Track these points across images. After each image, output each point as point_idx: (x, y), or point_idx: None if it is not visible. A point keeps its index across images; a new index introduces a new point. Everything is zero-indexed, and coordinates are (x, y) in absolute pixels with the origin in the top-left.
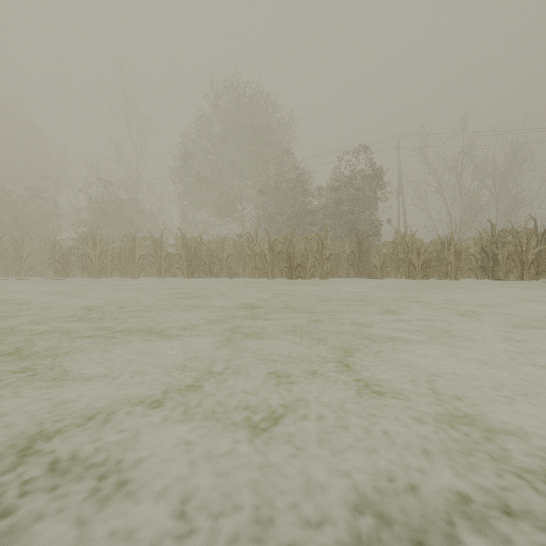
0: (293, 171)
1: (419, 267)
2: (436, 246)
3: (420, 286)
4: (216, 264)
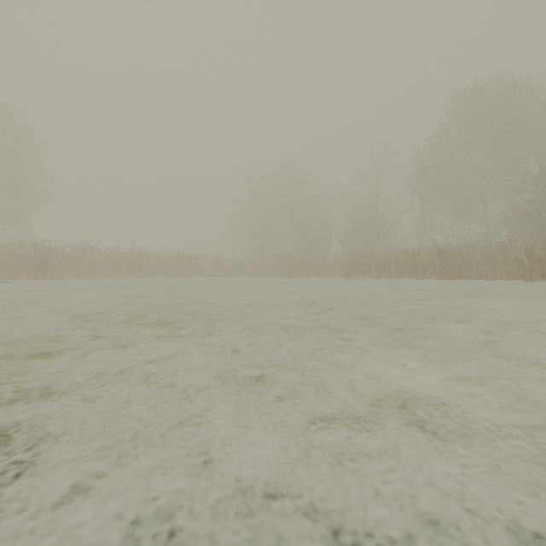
0: None
1: None
2: None
3: None
4: (466, 268)
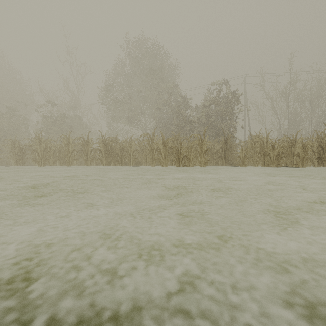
0: (178, 95)
1: (273, 158)
2: (284, 143)
3: (273, 171)
4: (126, 156)
